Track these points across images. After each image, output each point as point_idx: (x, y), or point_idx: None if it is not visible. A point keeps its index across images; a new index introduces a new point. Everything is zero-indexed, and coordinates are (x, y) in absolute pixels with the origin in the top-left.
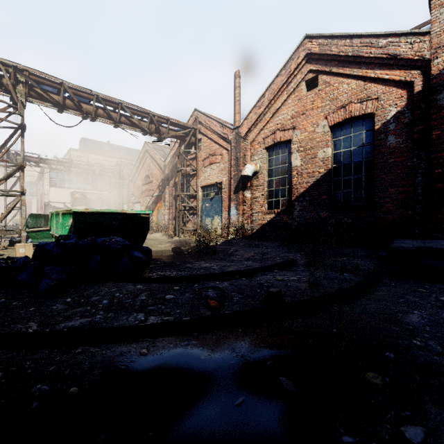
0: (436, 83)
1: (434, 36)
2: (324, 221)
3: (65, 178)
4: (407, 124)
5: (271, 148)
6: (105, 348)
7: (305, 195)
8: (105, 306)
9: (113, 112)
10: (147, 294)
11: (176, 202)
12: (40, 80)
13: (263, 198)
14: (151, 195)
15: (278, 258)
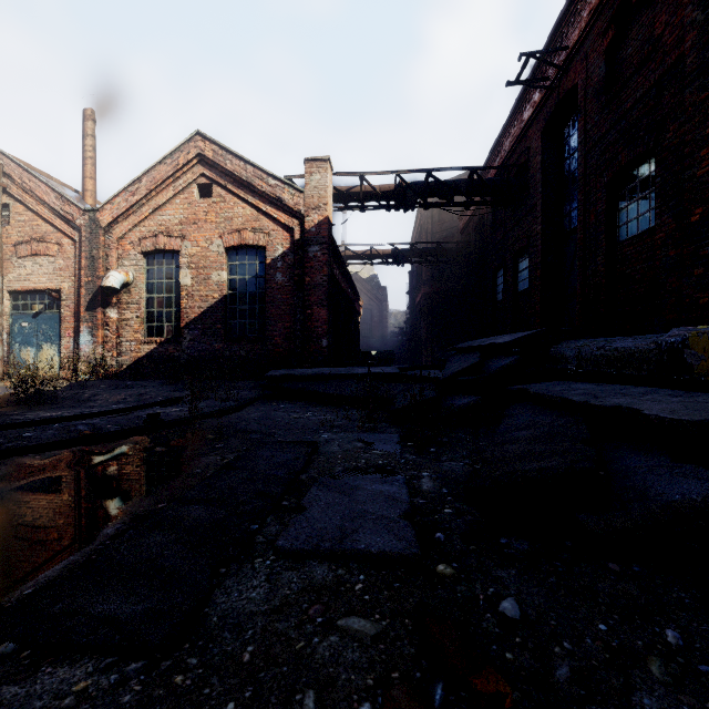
0: (308, 237)
1: (307, 197)
2: (219, 354)
3: None
4: (290, 266)
5: (152, 254)
6: None
7: (198, 322)
8: None
9: None
10: None
11: None
12: None
13: (140, 322)
14: None
15: (161, 398)
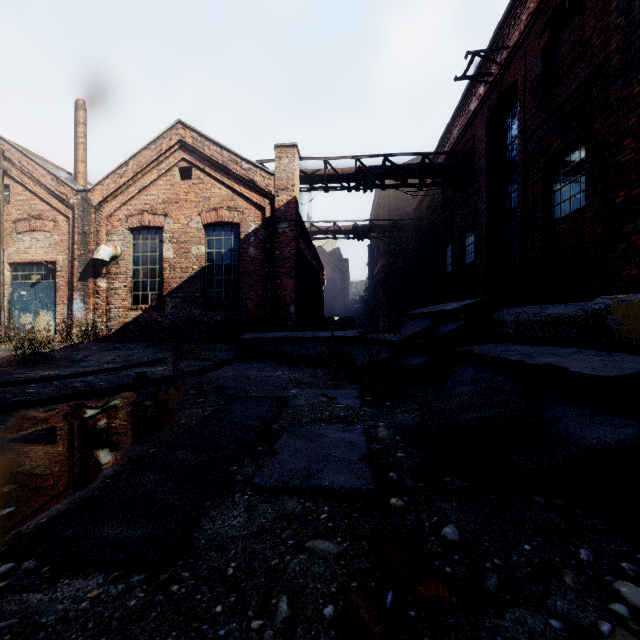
0: (278, 215)
1: (277, 179)
2: (198, 319)
3: None
4: (262, 240)
5: (137, 230)
6: None
7: (179, 291)
8: None
9: None
10: None
11: None
12: None
13: (127, 291)
14: None
15: (146, 358)
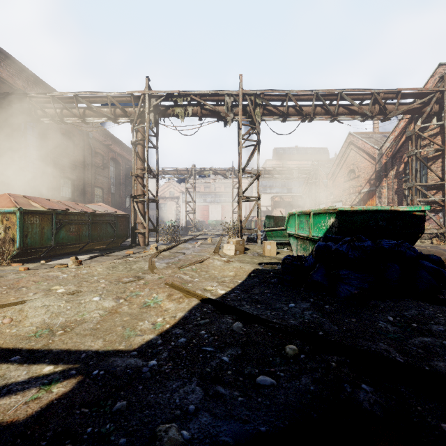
0: None
1: None
2: None
3: (267, 185)
4: None
5: None
6: None
7: None
8: None
9: (330, 106)
10: None
11: (400, 197)
12: (271, 97)
13: None
14: (357, 192)
15: None
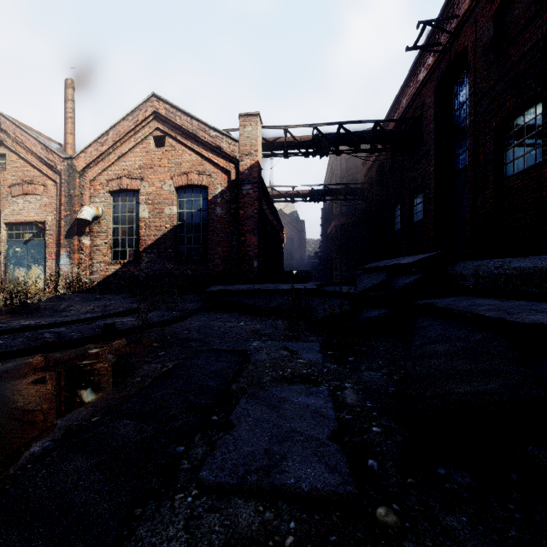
0: (242, 178)
1: (241, 145)
2: (170, 273)
3: None
4: (228, 201)
5: (117, 193)
6: None
7: (153, 247)
8: None
9: None
10: None
11: None
12: None
13: (107, 247)
14: None
15: (122, 308)
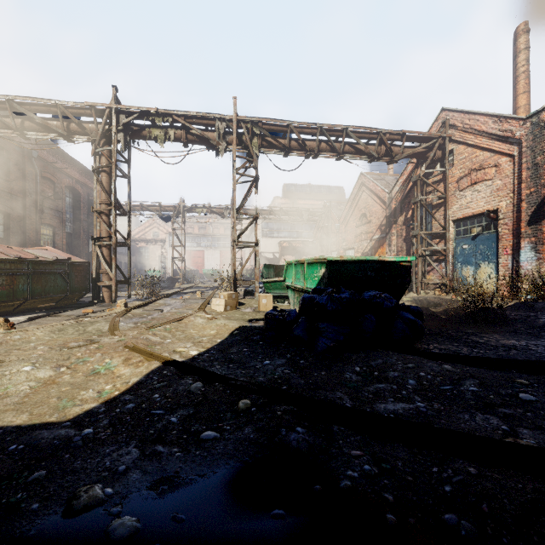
0: None
1: None
2: None
3: (274, 228)
4: None
5: None
6: (504, 476)
7: None
8: (415, 389)
9: (336, 143)
10: (476, 383)
11: (408, 245)
12: (270, 127)
13: None
14: (369, 238)
15: None
